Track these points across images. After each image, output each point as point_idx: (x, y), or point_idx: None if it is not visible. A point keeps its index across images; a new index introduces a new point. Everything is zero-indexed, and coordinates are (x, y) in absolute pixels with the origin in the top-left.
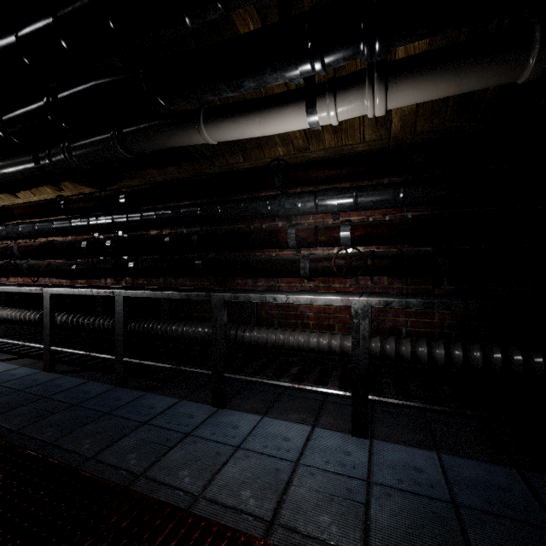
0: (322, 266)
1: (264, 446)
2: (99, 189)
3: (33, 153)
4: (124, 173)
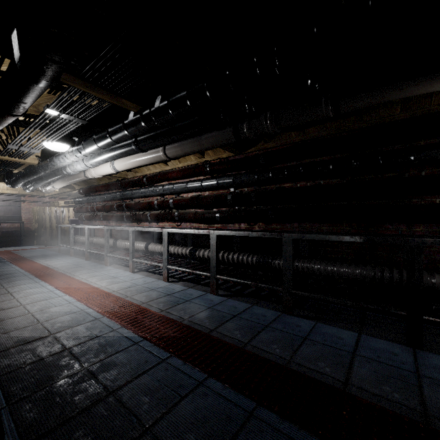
0: None
1: None
2: (236, 154)
3: (233, 126)
4: (266, 138)
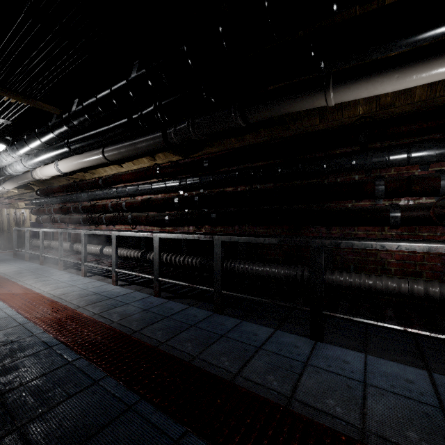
0: (417, 215)
1: (391, 385)
2: (184, 157)
3: (162, 131)
4: (208, 143)
